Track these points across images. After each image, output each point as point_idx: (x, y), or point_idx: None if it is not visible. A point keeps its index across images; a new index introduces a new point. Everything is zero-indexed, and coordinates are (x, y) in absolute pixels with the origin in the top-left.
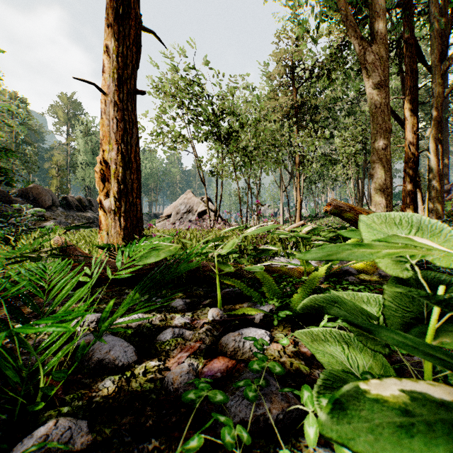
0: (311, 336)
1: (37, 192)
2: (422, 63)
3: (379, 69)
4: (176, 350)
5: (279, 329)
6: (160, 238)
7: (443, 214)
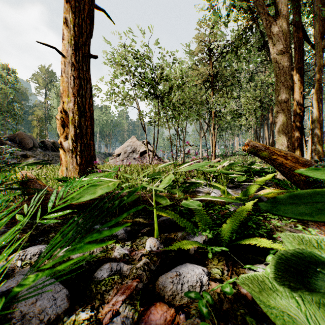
0: (256, 284)
1: (22, 137)
2: (306, 41)
3: (281, 39)
4: (112, 290)
5: (214, 262)
6: (105, 173)
7: (322, 153)
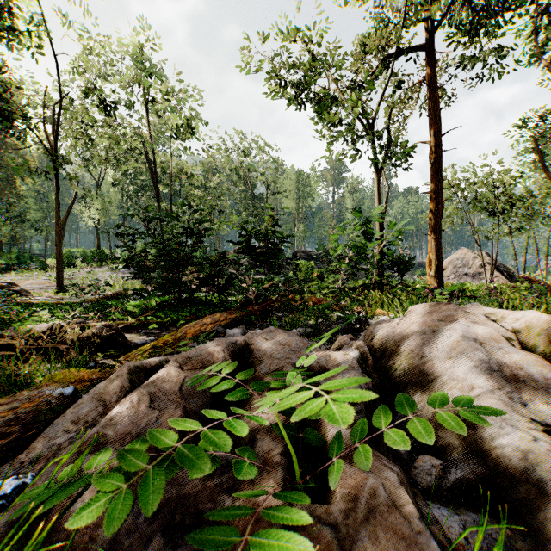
0: None
1: None
2: None
3: None
4: None
5: None
6: None
7: None
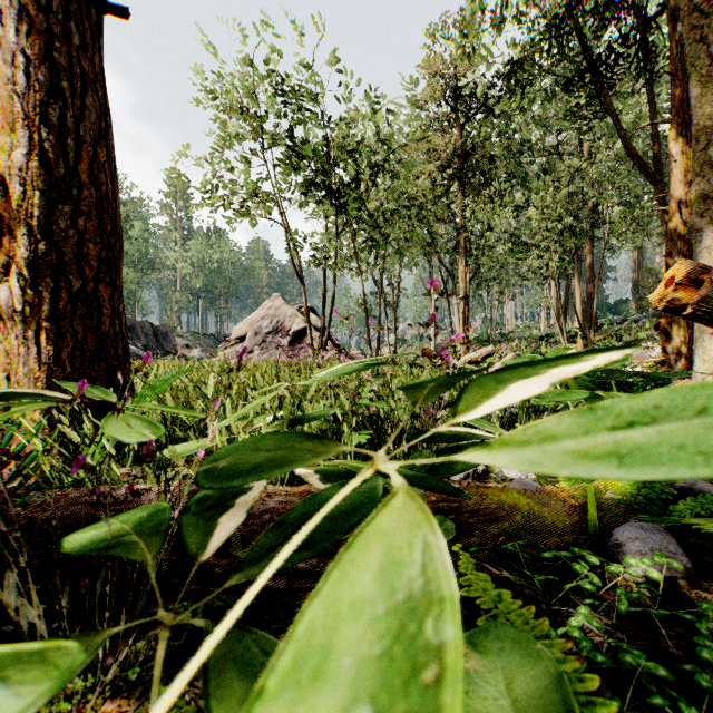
0: None
1: None
2: None
3: None
4: None
5: None
6: None
7: None
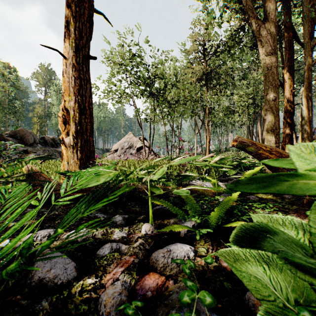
0: (233, 256)
1: (23, 134)
2: (296, 41)
3: (270, 41)
4: (113, 264)
5: (201, 243)
6: (105, 166)
7: None
